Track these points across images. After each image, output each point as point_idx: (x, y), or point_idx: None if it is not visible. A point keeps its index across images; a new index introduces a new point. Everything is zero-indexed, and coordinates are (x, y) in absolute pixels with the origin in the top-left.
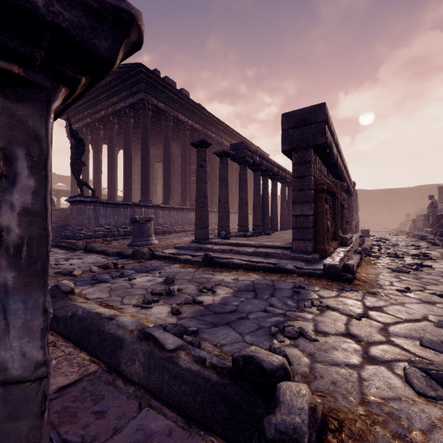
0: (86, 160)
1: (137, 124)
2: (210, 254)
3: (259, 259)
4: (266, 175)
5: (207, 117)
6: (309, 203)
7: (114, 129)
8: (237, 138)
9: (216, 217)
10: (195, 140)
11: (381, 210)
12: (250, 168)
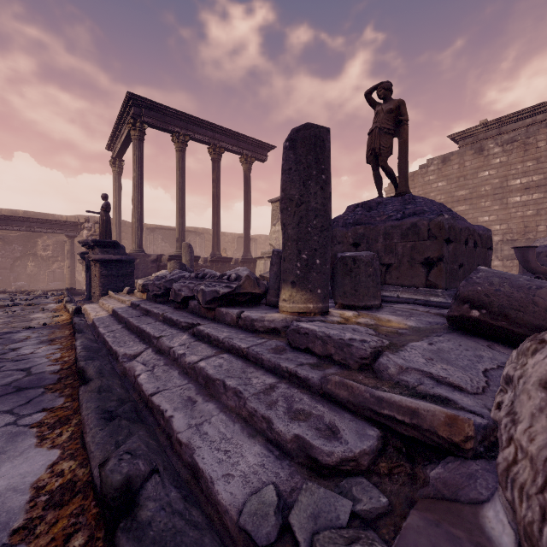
0: None
1: None
2: None
3: None
4: None
5: None
6: None
7: None
8: None
9: None
10: None
11: None
12: None
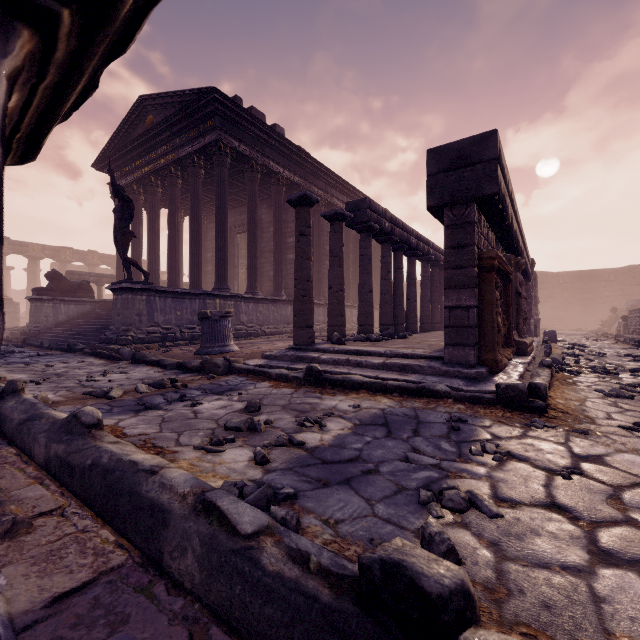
0: (137, 231)
1: (210, 177)
2: (315, 367)
3: (392, 374)
4: (400, 249)
5: (311, 166)
6: (471, 287)
7: (177, 186)
8: (355, 197)
9: (324, 313)
10: (293, 195)
11: (572, 302)
12: (375, 239)
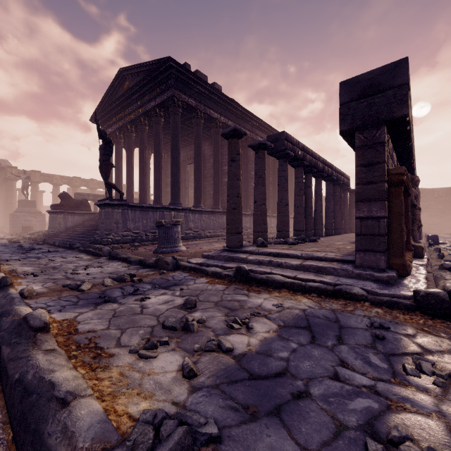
0: (119, 164)
1: (168, 124)
2: (243, 267)
3: (309, 275)
4: (310, 172)
5: (240, 113)
6: (382, 200)
7: (145, 131)
8: None
9: (250, 221)
10: (226, 129)
11: (446, 212)
12: (290, 164)
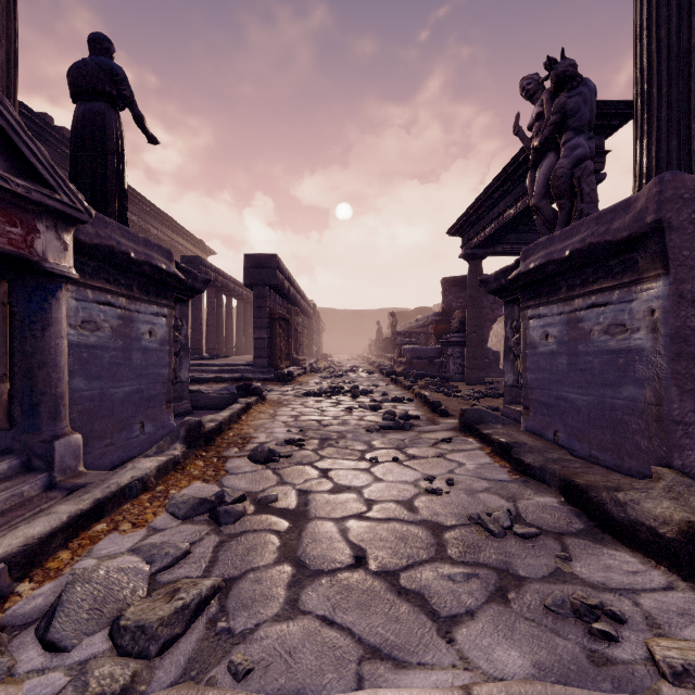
0: None
1: None
2: None
3: (225, 374)
4: (221, 291)
5: None
6: (266, 328)
7: None
8: (170, 226)
9: None
10: None
11: (350, 333)
12: None
